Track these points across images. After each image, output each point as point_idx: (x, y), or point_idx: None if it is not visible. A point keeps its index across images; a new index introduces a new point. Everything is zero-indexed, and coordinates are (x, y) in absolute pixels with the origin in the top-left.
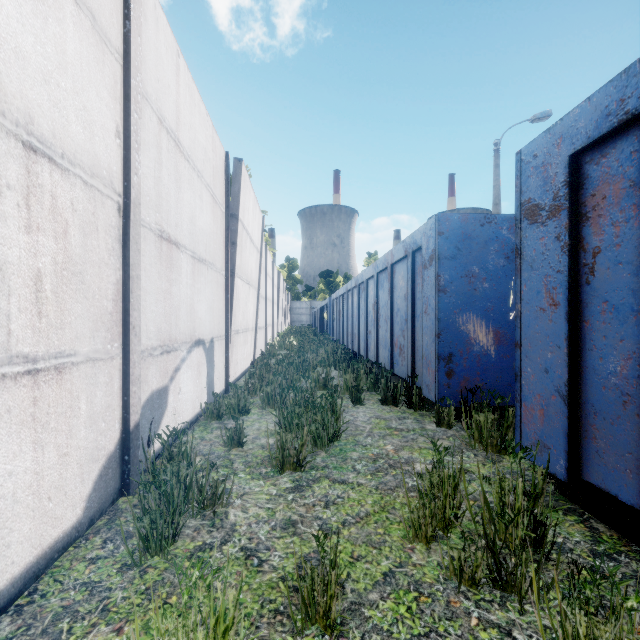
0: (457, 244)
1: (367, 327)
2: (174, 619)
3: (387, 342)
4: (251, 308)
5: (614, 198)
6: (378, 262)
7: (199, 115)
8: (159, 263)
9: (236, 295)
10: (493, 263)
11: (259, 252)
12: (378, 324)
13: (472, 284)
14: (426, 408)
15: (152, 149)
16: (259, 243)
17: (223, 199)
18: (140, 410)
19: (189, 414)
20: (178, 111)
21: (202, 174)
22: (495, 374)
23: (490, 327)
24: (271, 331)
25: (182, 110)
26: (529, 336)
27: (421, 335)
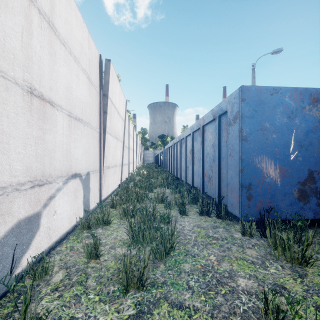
0: (254, 107)
1: (186, 164)
2: None
3: (199, 173)
4: (118, 153)
5: None
6: (193, 125)
7: (76, 19)
8: (28, 114)
9: (107, 144)
10: (279, 120)
11: (124, 121)
12: (193, 162)
13: (265, 135)
14: (230, 219)
15: (18, 17)
16: (124, 115)
17: (98, 83)
18: None
19: (65, 227)
20: (53, 3)
21: (79, 60)
22: (280, 197)
23: (277, 165)
24: (132, 166)
25: (57, 5)
26: None
27: (226, 170)
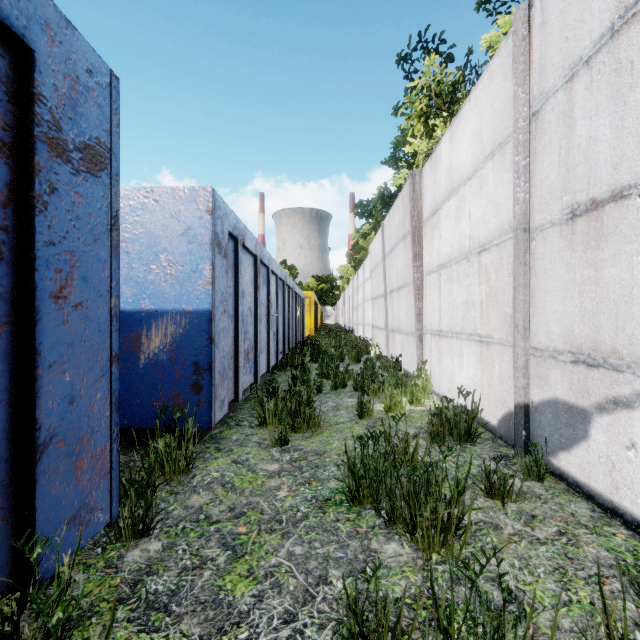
0: None
1: None
2: (400, 395)
3: None
4: None
5: (230, 265)
6: None
7: None
8: (569, 252)
9: None
10: None
11: None
12: None
13: None
14: None
15: (556, 136)
16: None
17: None
18: (524, 397)
19: None
20: None
21: None
22: None
23: None
24: None
25: None
26: (218, 332)
27: None
